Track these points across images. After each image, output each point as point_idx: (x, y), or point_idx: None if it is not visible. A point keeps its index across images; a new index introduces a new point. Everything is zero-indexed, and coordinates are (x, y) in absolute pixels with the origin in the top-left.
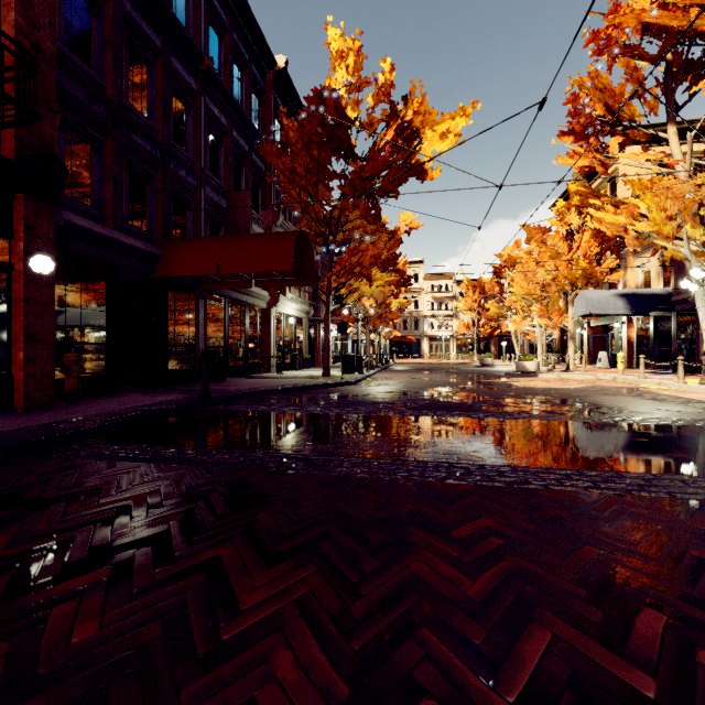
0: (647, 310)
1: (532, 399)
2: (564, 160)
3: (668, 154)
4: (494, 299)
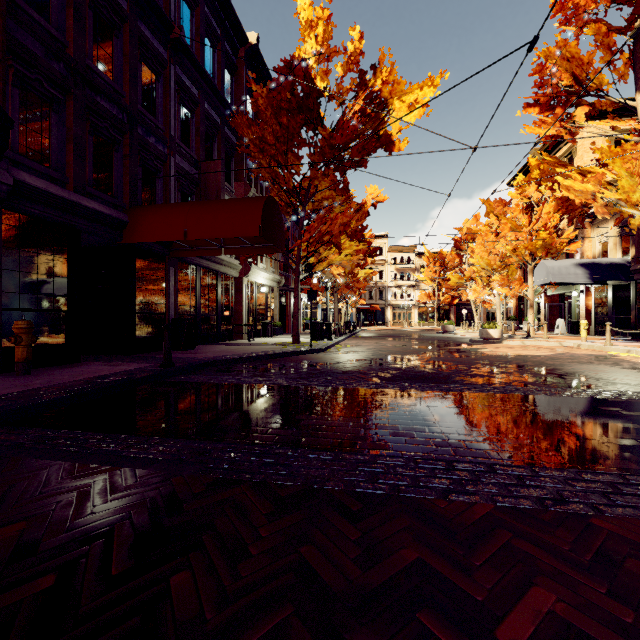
0: (606, 278)
1: (508, 368)
2: (532, 129)
3: (624, 130)
4: (453, 270)
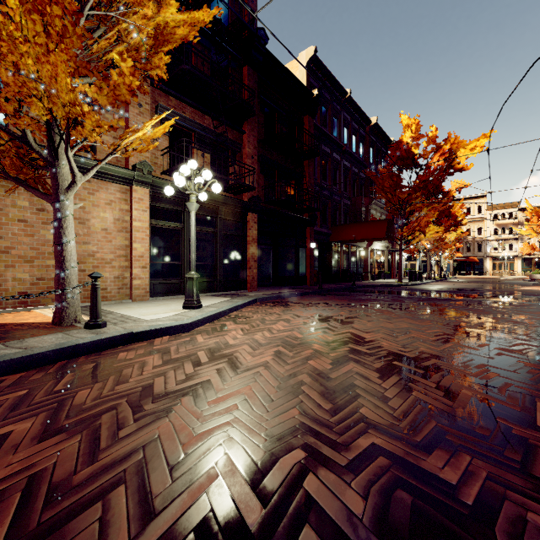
0: None
1: (509, 292)
2: None
3: None
4: None
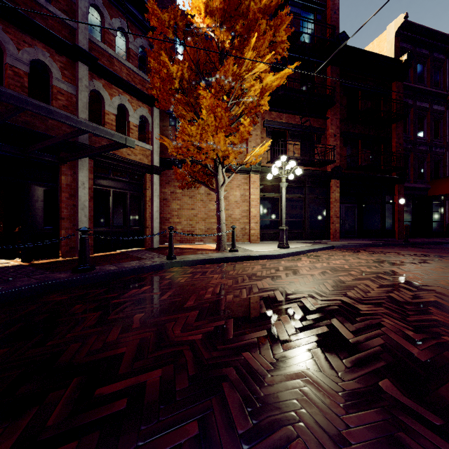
0: None
1: None
2: None
3: None
4: None
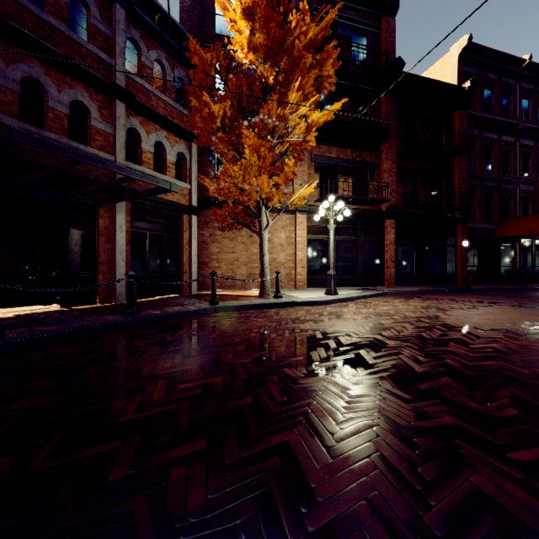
0: None
1: None
2: None
3: None
4: None
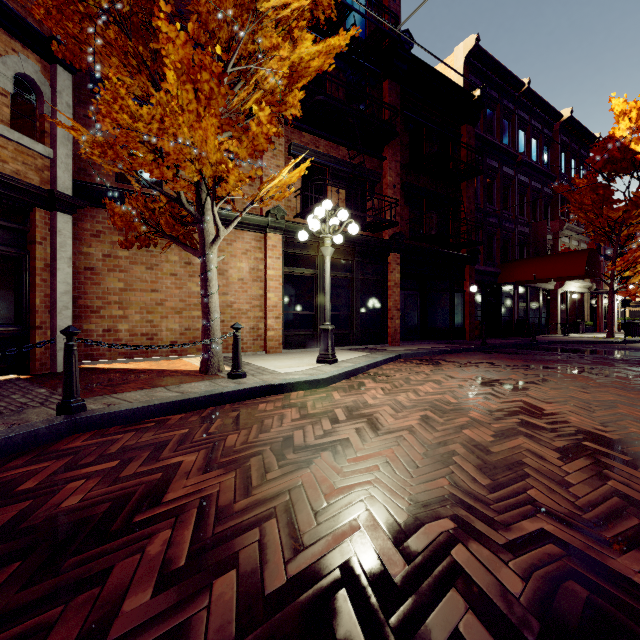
0: None
1: None
2: None
3: None
4: None
